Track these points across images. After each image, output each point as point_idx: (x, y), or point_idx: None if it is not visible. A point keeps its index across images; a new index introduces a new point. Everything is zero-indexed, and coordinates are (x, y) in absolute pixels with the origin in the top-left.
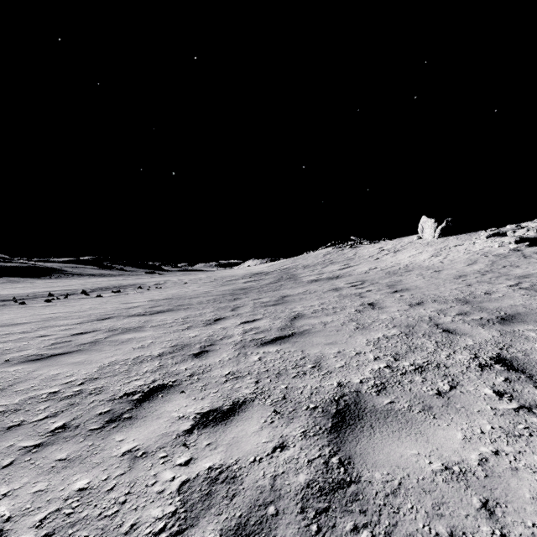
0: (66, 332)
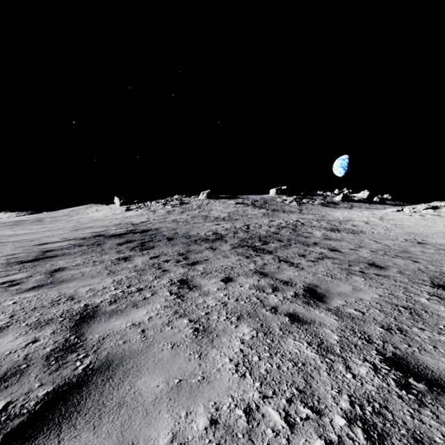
0: None
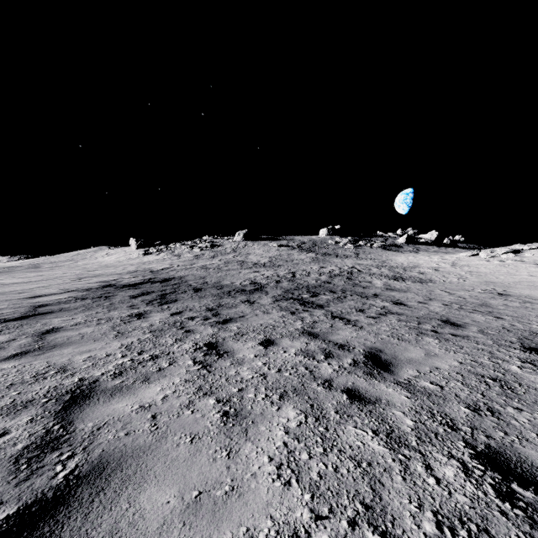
0: None
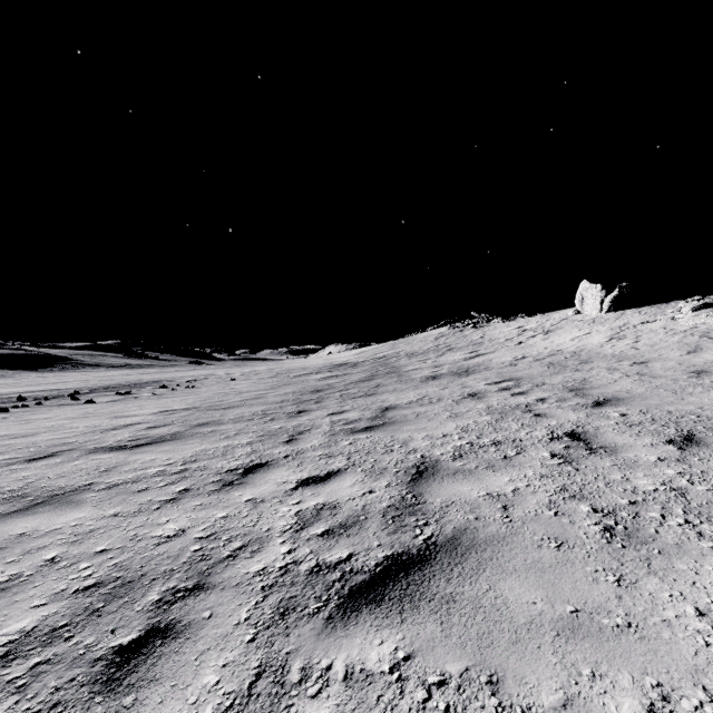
0: None
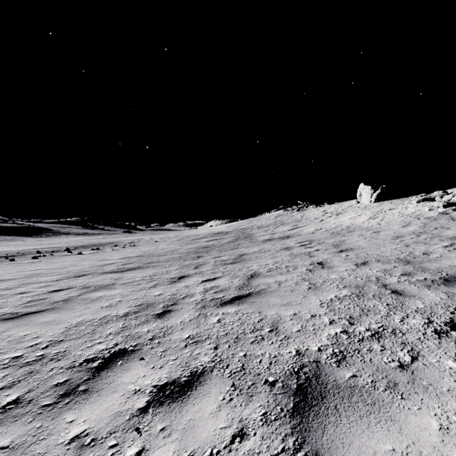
0: (44, 289)
